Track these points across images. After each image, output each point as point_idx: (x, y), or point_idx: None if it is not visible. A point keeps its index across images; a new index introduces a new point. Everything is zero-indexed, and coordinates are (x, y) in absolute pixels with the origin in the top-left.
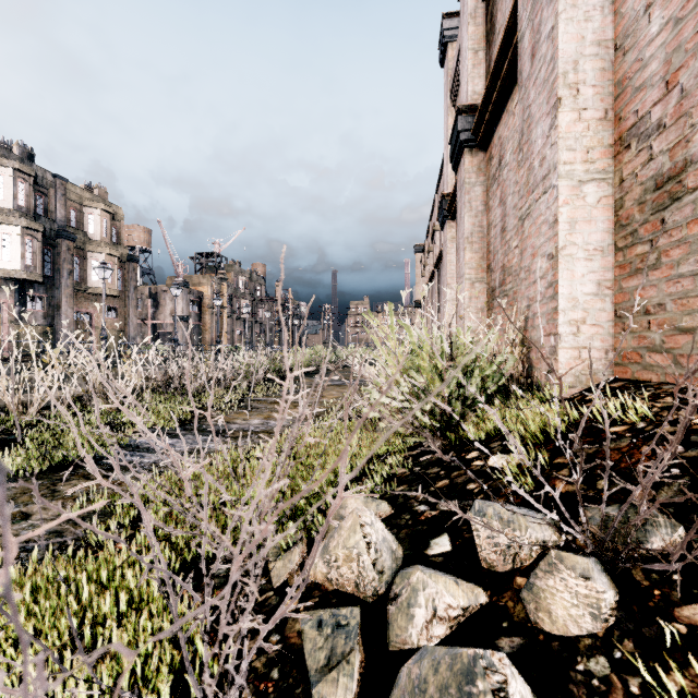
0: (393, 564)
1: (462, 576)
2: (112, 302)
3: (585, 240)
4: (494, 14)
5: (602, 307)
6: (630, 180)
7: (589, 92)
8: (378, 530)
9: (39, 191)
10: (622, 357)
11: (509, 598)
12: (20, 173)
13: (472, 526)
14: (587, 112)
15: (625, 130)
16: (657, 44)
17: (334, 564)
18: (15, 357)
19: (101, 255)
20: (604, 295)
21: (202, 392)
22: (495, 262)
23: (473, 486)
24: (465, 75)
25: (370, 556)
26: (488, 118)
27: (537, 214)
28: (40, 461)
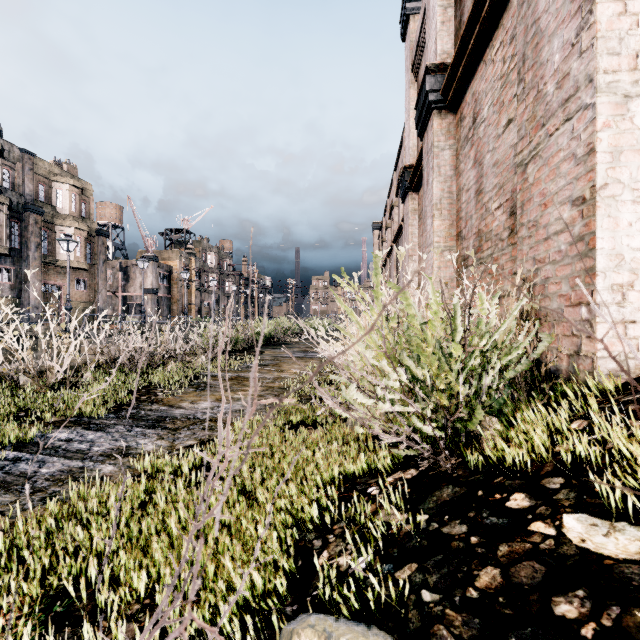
0: None
1: None
2: (81, 275)
3: (633, 176)
4: None
5: None
6: None
7: None
8: None
9: (6, 165)
10: None
11: None
12: None
13: None
14: (636, 3)
15: None
16: None
17: None
18: None
19: (70, 229)
20: None
21: (157, 366)
22: (468, 228)
23: (572, 613)
24: (432, 35)
25: None
26: (460, 73)
27: (551, 151)
28: None
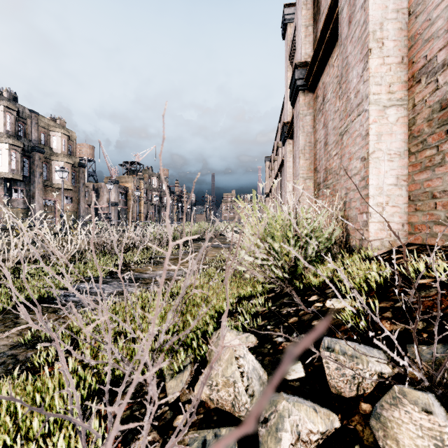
0: (260, 388)
1: (316, 399)
2: (69, 193)
3: (388, 147)
4: (319, 1)
5: (400, 193)
6: (421, 105)
7: (391, 44)
8: (249, 361)
9: (20, 121)
10: (414, 228)
11: (357, 422)
12: (7, 109)
13: (323, 359)
14: (389, 59)
15: (417, 70)
16: (442, 7)
17: (215, 388)
18: (4, 229)
19: (61, 163)
20: (401, 185)
21: (125, 252)
22: (320, 165)
23: (317, 323)
24: (299, 43)
25: (243, 384)
26: (315, 70)
27: (353, 130)
28: (9, 301)
